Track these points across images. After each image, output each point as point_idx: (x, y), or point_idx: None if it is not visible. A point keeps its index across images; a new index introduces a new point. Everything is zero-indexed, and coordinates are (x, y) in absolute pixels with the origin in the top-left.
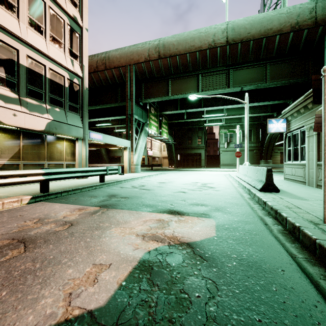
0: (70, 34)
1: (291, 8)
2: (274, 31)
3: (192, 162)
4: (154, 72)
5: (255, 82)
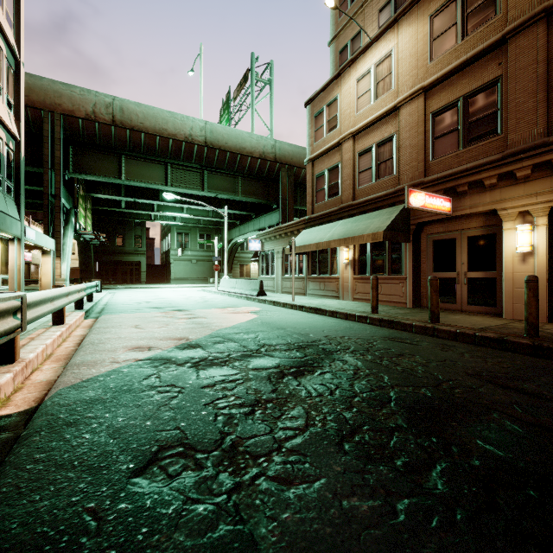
0: (6, 72)
1: (259, 137)
2: (247, 152)
3: (124, 275)
4: (99, 139)
5: (229, 192)
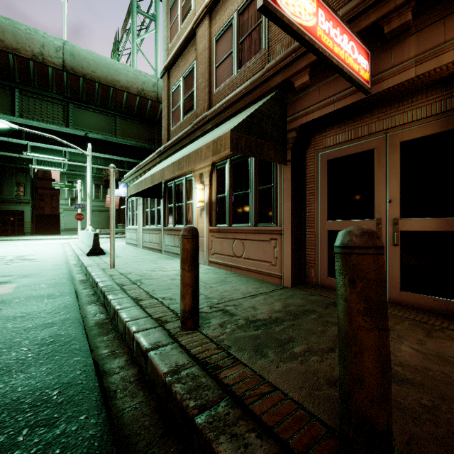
0: None
1: (137, 71)
2: (122, 86)
3: (3, 225)
4: None
5: (103, 132)
